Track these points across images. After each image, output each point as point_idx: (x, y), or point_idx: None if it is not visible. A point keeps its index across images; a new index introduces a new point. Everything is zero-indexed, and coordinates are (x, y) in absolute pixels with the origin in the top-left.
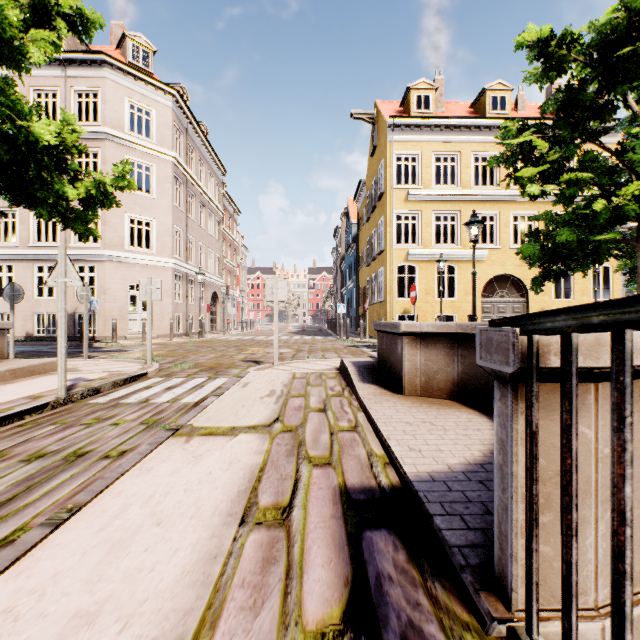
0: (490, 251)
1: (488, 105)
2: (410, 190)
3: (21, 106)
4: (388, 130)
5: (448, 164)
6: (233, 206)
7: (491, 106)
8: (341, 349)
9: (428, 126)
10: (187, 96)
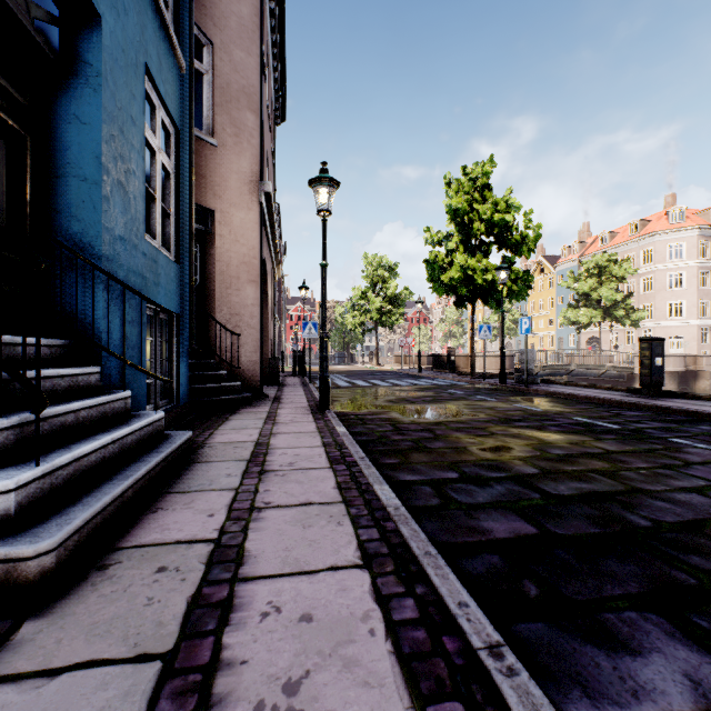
0: None
1: None
2: None
3: (616, 309)
4: None
5: None
6: None
7: None
8: None
9: None
10: None
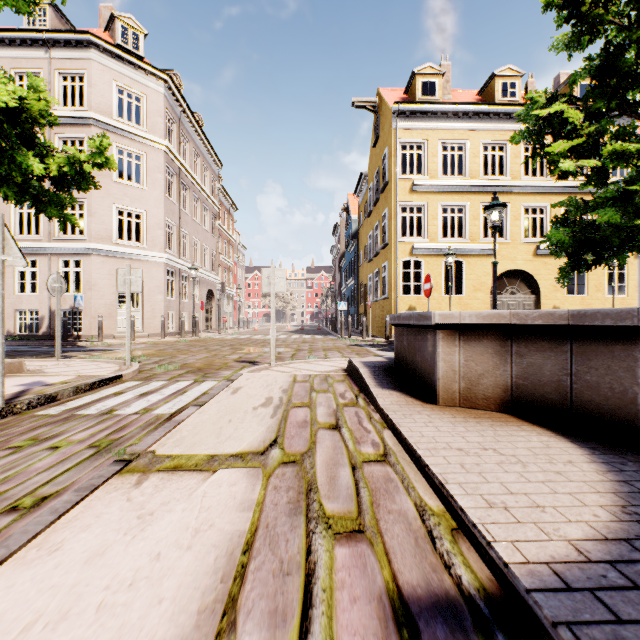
0: (500, 245)
1: (497, 91)
2: (416, 180)
3: None
4: (392, 117)
5: (455, 153)
6: (229, 201)
7: (500, 92)
8: (344, 348)
9: (435, 113)
10: (181, 84)
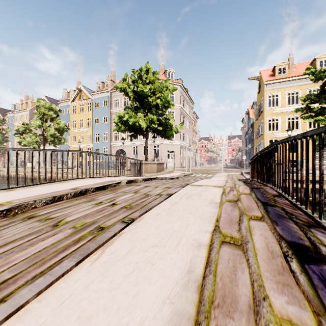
0: None
1: (317, 65)
2: (274, 109)
3: (168, 118)
4: (264, 86)
5: (294, 95)
6: (196, 116)
7: (319, 65)
8: None
9: (283, 81)
10: (182, 81)
